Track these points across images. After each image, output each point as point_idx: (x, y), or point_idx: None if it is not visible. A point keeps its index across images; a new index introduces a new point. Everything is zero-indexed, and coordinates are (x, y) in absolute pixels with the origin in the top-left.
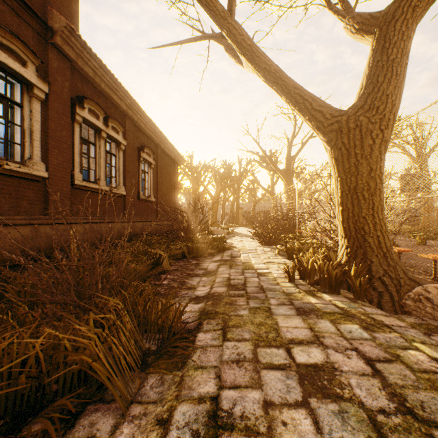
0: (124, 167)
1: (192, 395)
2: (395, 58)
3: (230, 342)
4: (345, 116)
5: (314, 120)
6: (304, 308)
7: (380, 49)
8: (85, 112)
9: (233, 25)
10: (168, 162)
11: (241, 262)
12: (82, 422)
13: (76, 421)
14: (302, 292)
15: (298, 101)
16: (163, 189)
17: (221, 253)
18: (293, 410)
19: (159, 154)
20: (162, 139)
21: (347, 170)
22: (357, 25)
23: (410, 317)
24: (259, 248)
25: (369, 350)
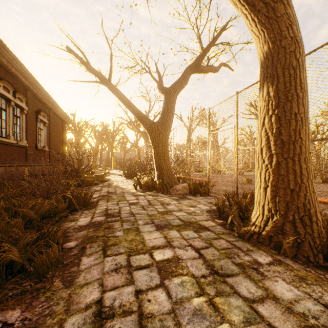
0: (26, 126)
1: (100, 209)
2: (169, 107)
3: (110, 202)
4: (154, 125)
5: (144, 125)
6: (137, 195)
7: (165, 103)
8: (1, 88)
9: (111, 86)
10: (57, 121)
11: (114, 185)
12: (69, 217)
13: (68, 217)
14: (139, 192)
15: (137, 116)
16: (54, 141)
17: (102, 183)
18: (126, 207)
19: (51, 115)
20: (54, 105)
21: (155, 145)
22: (160, 90)
23: (169, 194)
24: (125, 179)
25: (150, 199)
